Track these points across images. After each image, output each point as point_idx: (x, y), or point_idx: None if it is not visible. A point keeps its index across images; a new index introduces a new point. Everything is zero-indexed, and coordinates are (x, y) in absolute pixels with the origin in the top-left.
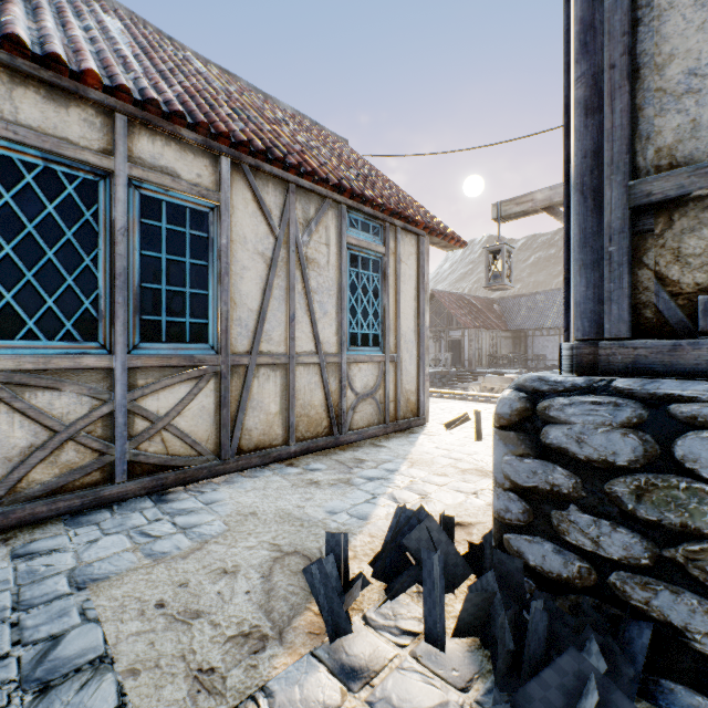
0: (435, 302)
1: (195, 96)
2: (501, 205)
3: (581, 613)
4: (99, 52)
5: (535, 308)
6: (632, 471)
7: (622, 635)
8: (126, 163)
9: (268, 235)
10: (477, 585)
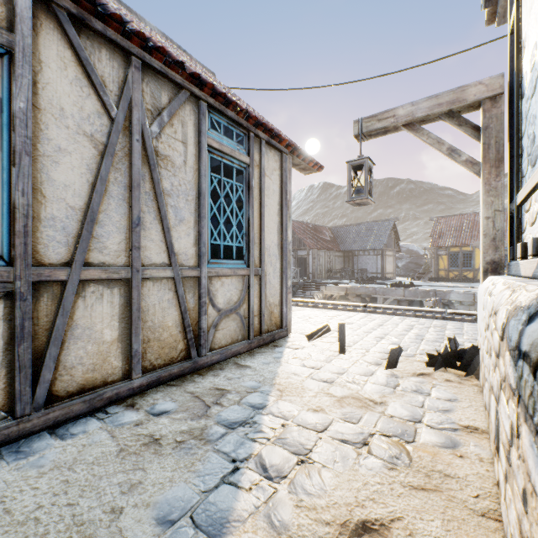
0: None
1: None
2: (363, 121)
3: None
4: None
5: (360, 234)
6: None
7: None
8: None
9: (100, 113)
10: None
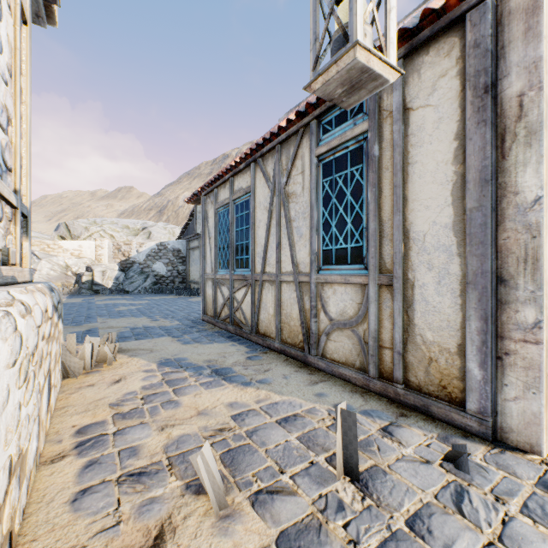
0: None
1: None
2: None
3: None
4: None
5: None
6: None
7: None
8: (232, 196)
9: (269, 193)
10: None
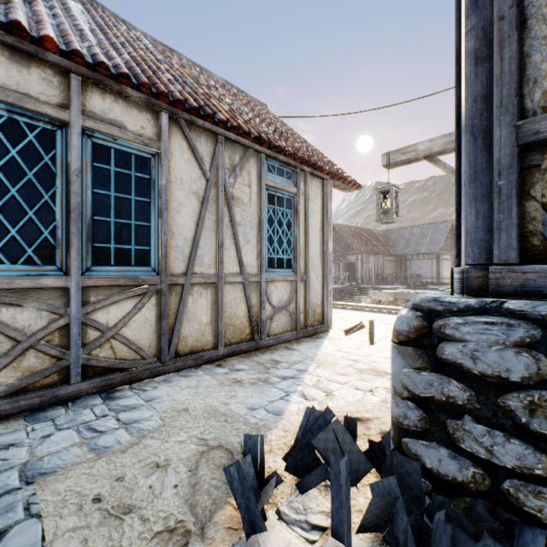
0: (335, 233)
1: (140, 64)
2: (390, 154)
3: (476, 516)
4: (59, 25)
5: (413, 238)
6: (525, 387)
7: (517, 540)
8: (80, 115)
9: (200, 177)
10: (379, 485)
